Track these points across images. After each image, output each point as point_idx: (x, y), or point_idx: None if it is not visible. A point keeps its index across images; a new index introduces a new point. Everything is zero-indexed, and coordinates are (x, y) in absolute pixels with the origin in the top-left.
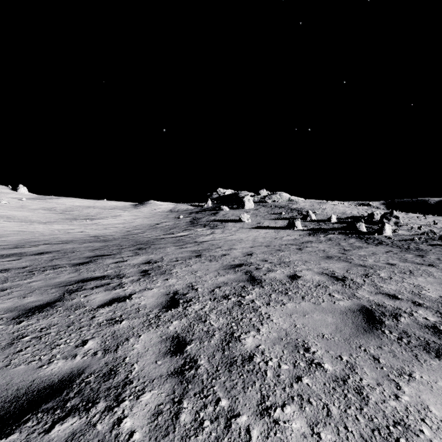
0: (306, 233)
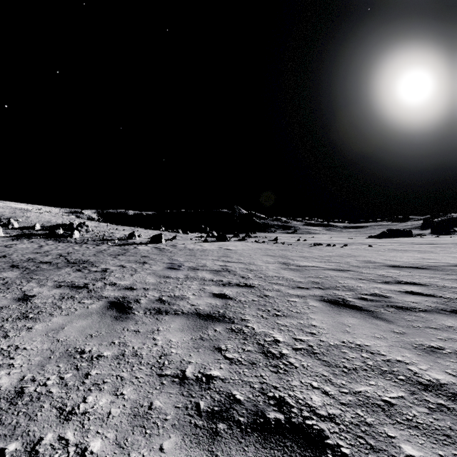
0: (9, 239)
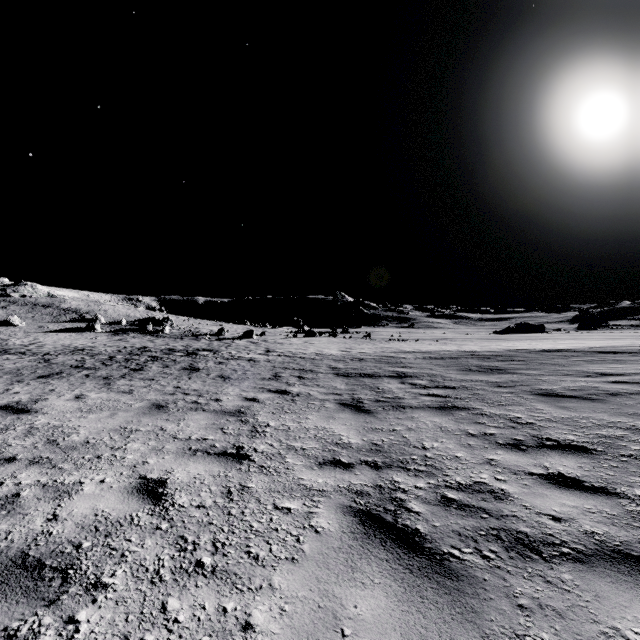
0: (110, 334)
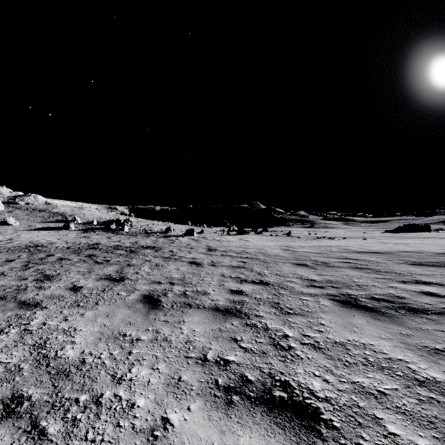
0: (80, 232)
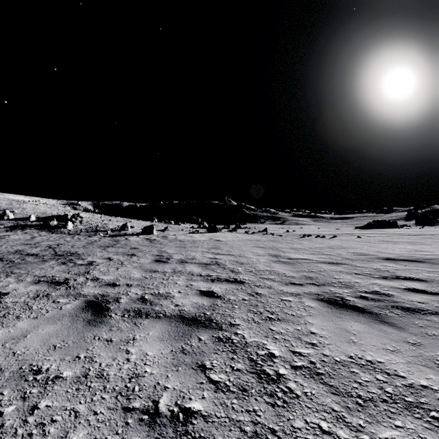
0: (3, 230)
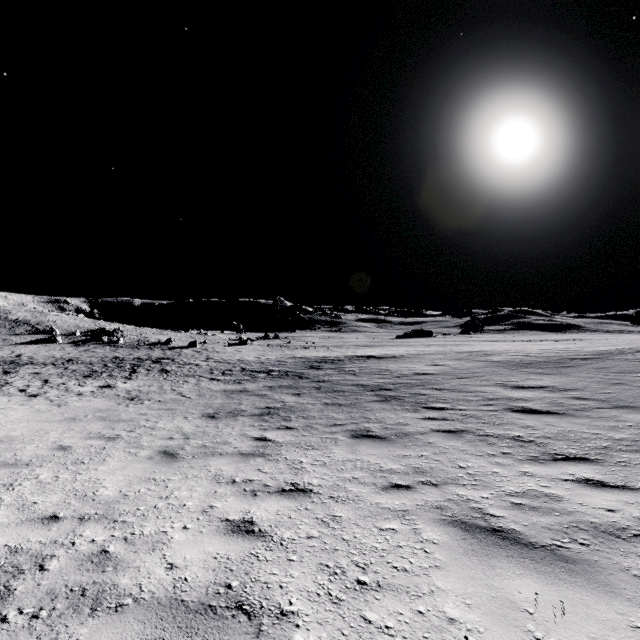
0: (72, 345)
